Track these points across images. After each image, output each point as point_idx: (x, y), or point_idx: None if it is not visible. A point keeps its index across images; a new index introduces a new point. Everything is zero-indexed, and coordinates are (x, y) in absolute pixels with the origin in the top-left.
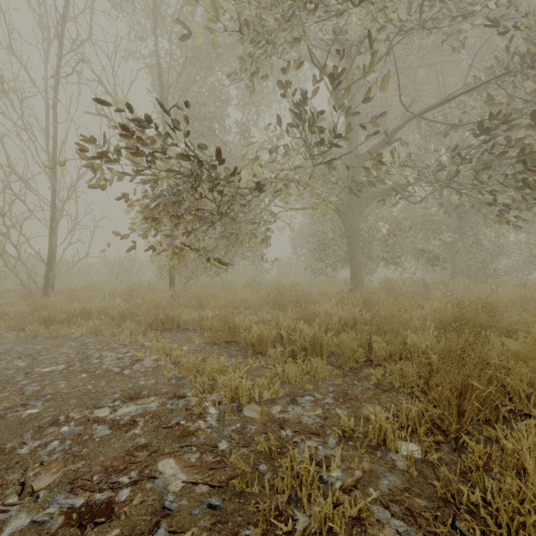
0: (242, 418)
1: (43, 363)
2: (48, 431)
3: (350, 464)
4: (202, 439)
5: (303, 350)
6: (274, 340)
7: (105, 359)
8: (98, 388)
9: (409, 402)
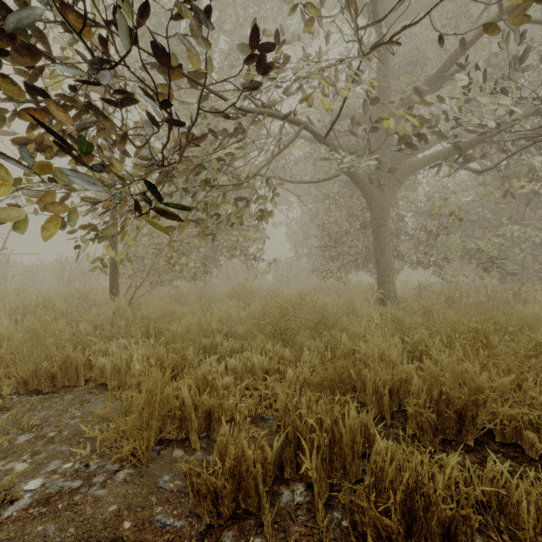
0: None
1: None
2: None
3: None
4: None
5: None
6: (277, 454)
7: None
8: None
9: None
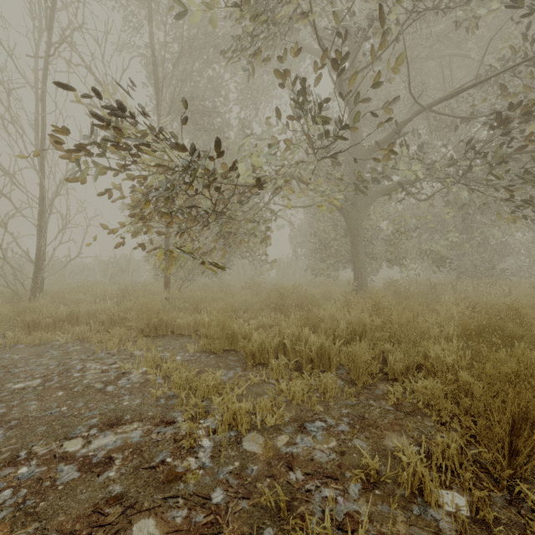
0: (241, 453)
1: (17, 377)
2: (2, 474)
3: (381, 527)
4: (191, 486)
5: (309, 362)
6: (276, 349)
7: (88, 372)
8: (74, 410)
9: (445, 435)
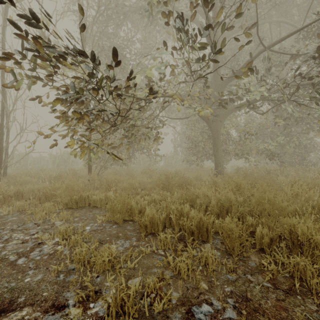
0: None
1: None
2: None
3: None
4: None
5: (191, 233)
6: (164, 220)
7: (10, 243)
8: None
9: None
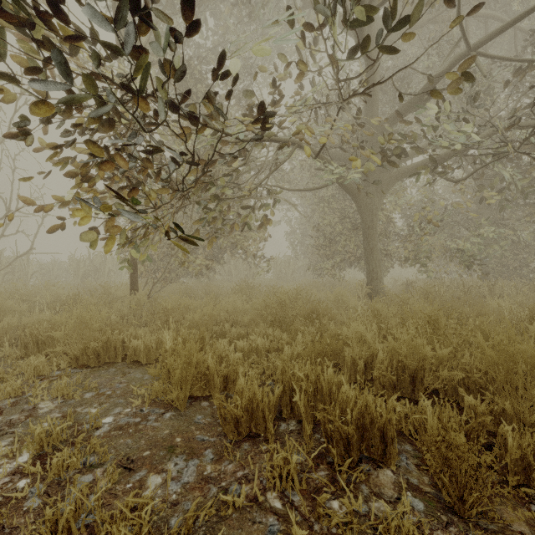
0: None
1: None
2: None
3: None
4: None
5: (344, 444)
6: (277, 401)
7: None
8: None
9: None
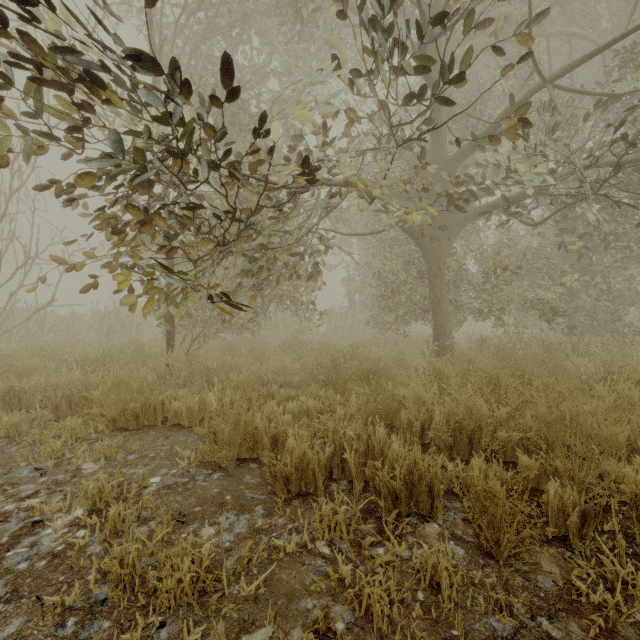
0: None
1: None
2: None
3: None
4: None
5: (392, 499)
6: (328, 462)
7: None
8: None
9: None
